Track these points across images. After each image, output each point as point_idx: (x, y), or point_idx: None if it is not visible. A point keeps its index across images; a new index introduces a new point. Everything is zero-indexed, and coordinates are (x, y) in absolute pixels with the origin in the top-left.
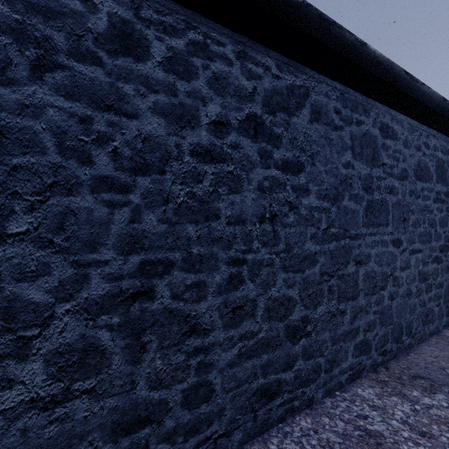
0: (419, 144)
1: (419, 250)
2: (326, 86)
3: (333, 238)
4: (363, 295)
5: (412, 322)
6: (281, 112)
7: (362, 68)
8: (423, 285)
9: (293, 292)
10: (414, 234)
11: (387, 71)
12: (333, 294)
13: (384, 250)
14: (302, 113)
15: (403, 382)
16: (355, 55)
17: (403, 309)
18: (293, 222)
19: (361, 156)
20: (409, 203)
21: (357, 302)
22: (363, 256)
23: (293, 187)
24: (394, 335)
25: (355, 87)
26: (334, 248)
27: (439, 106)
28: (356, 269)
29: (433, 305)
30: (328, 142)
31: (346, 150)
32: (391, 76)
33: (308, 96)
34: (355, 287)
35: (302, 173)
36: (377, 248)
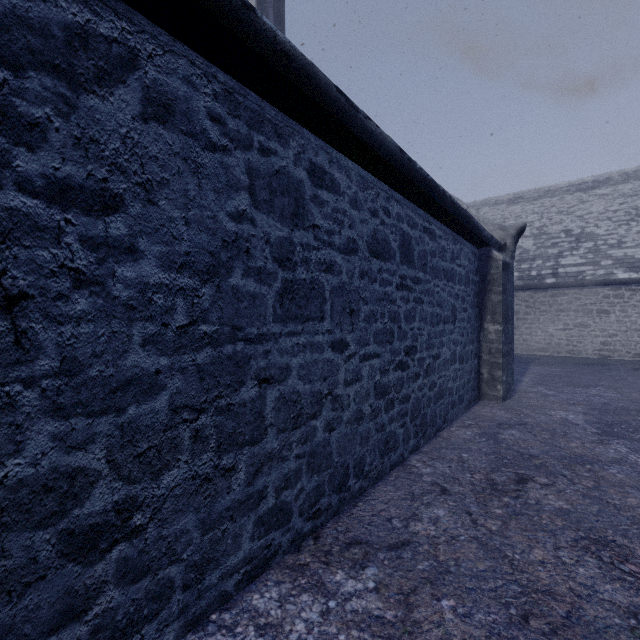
0: (375, 208)
1: (375, 355)
2: (188, 65)
3: (206, 343)
4: (276, 432)
5: (365, 456)
6: (46, 73)
7: (254, 52)
8: (381, 402)
9: (88, 458)
10: (368, 332)
11: (305, 76)
12: (206, 442)
13: (316, 358)
14: (118, 95)
15: (329, 560)
16: (233, 19)
17: (349, 440)
18: (88, 311)
19: (271, 206)
20: (360, 288)
21: (262, 447)
22: (274, 369)
23: (88, 240)
24: (335, 483)
25: (259, 90)
26: (208, 359)
27: (396, 159)
28: (261, 391)
29: (397, 427)
30: (193, 169)
31: (237, 191)
32: (313, 87)
33: (136, 67)
34: (258, 422)
35: (116, 215)
36: (304, 355)
